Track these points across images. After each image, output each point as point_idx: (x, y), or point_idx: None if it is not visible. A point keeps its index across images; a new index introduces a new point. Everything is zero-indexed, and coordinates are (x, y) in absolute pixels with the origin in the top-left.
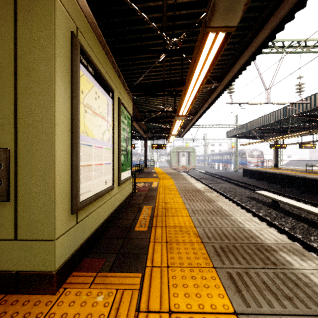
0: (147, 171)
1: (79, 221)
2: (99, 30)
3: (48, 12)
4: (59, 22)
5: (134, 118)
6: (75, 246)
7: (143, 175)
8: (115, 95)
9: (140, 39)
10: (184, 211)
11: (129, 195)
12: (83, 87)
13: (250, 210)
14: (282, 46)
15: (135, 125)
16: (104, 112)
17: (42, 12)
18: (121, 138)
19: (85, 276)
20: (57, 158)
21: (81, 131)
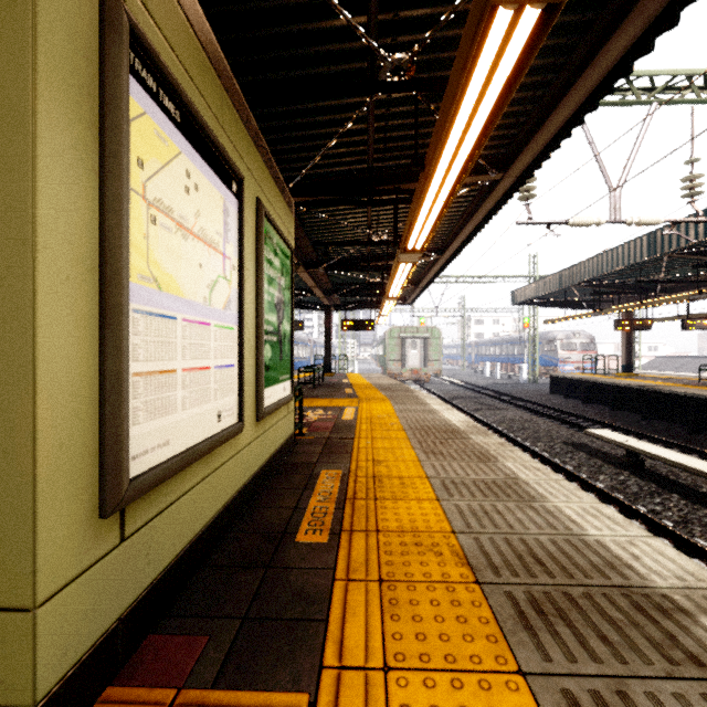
0: (331, 382)
1: (130, 534)
2: (198, 7)
3: None
4: None
5: (301, 260)
6: (116, 607)
7: (322, 391)
8: (248, 191)
9: (312, 58)
10: (423, 487)
11: (287, 441)
12: (145, 151)
13: (576, 475)
14: (650, 89)
15: (305, 276)
16: (215, 230)
17: None
18: (264, 303)
19: (140, 703)
20: (46, 351)
21: (136, 276)
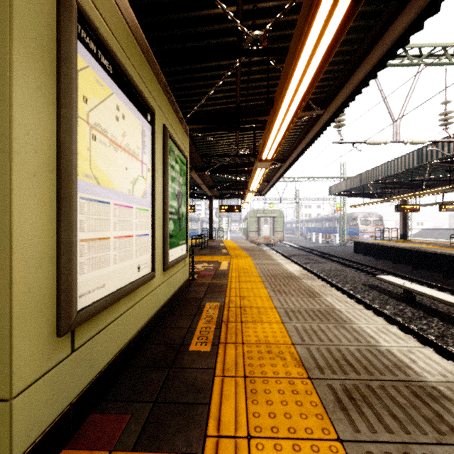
0: (213, 245)
1: (78, 347)
2: None
3: None
4: None
5: (193, 166)
6: (68, 396)
7: (207, 251)
8: (158, 120)
9: (200, 34)
10: (272, 314)
11: (184, 284)
12: (88, 91)
13: (371, 305)
14: (419, 56)
15: (196, 177)
16: (136, 145)
17: None
18: (169, 193)
19: None
20: (19, 225)
21: (82, 174)
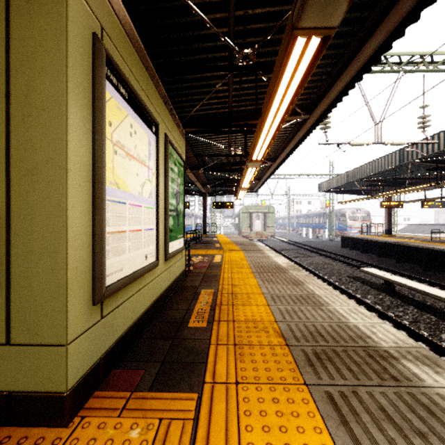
0: (206, 240)
1: (105, 315)
2: (136, 34)
3: (56, 1)
4: (73, 16)
5: (188, 165)
6: (99, 352)
7: (201, 246)
8: (160, 130)
9: (196, 50)
10: (260, 298)
11: (181, 274)
12: (112, 117)
13: (353, 295)
14: (399, 63)
15: (190, 175)
16: (144, 154)
17: (48, 1)
18: (169, 193)
19: (113, 397)
20: (71, 221)
21: (108, 182)
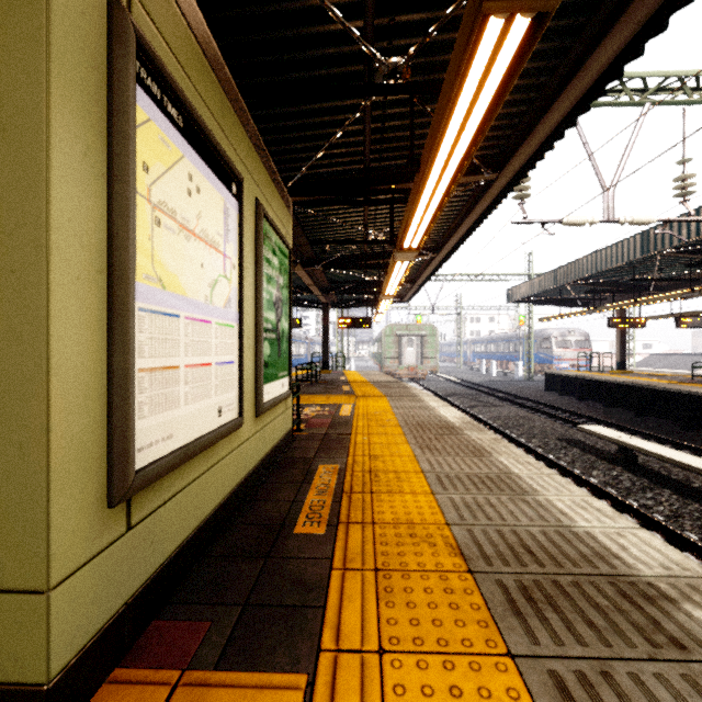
0: (328, 379)
1: (136, 523)
2: (200, 15)
3: None
4: None
5: (299, 258)
6: (122, 593)
7: (319, 388)
8: (247, 192)
9: (310, 61)
10: (418, 481)
11: (285, 437)
12: (150, 155)
13: (569, 471)
14: (643, 90)
15: (302, 274)
16: (215, 231)
17: None
18: (263, 301)
19: (146, 683)
20: (59, 348)
21: (141, 276)
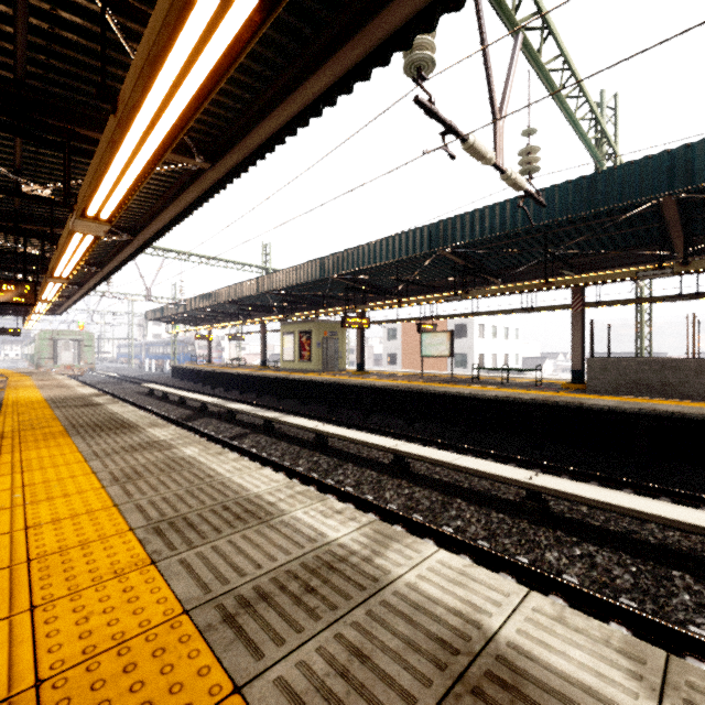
0: None
1: None
2: None
3: None
4: None
5: None
6: None
7: None
8: None
9: None
10: (32, 384)
11: None
12: None
13: (122, 398)
14: (166, 250)
15: None
16: None
17: None
18: None
19: None
20: None
21: None
